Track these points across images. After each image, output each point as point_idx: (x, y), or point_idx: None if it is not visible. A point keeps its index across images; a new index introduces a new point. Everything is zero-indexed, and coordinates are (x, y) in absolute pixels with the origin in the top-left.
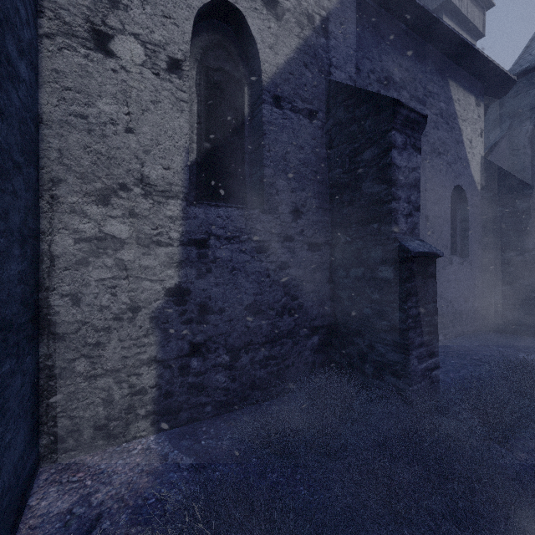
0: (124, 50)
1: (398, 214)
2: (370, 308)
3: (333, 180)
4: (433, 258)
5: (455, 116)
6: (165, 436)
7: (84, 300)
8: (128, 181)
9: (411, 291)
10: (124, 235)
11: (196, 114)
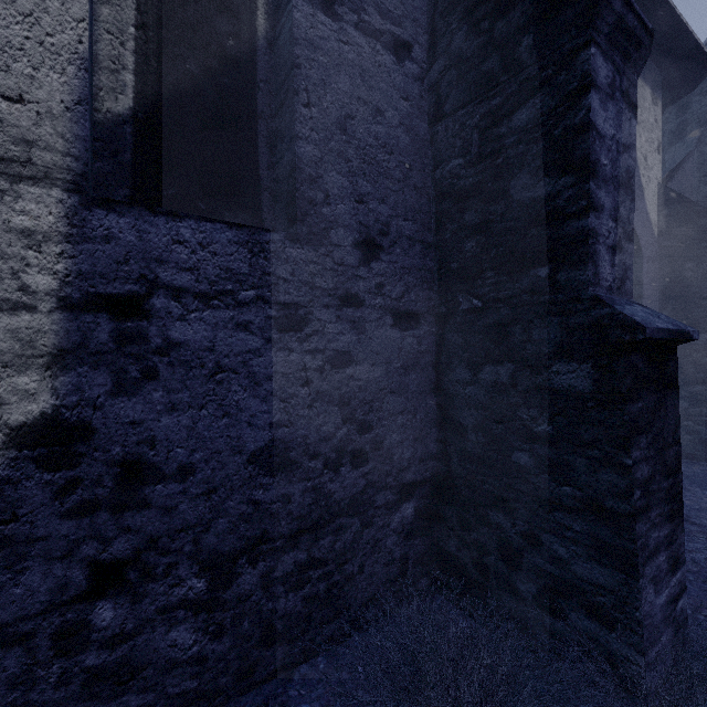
0: None
1: (598, 243)
2: (530, 454)
3: (443, 185)
4: (673, 344)
5: None
6: None
7: None
8: None
9: (638, 422)
10: None
11: (134, 3)
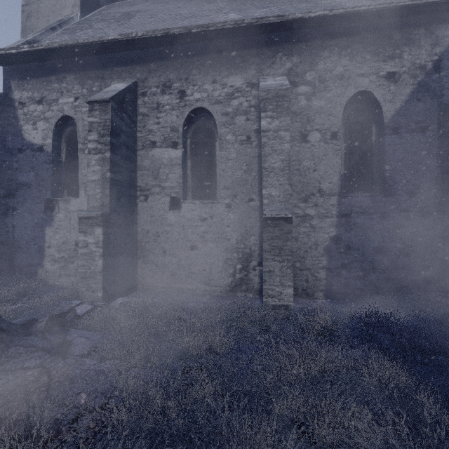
0: (312, 138)
1: None
2: None
3: (443, 169)
4: None
5: None
6: (330, 301)
7: (298, 240)
8: (314, 192)
9: None
10: (313, 214)
11: (343, 150)
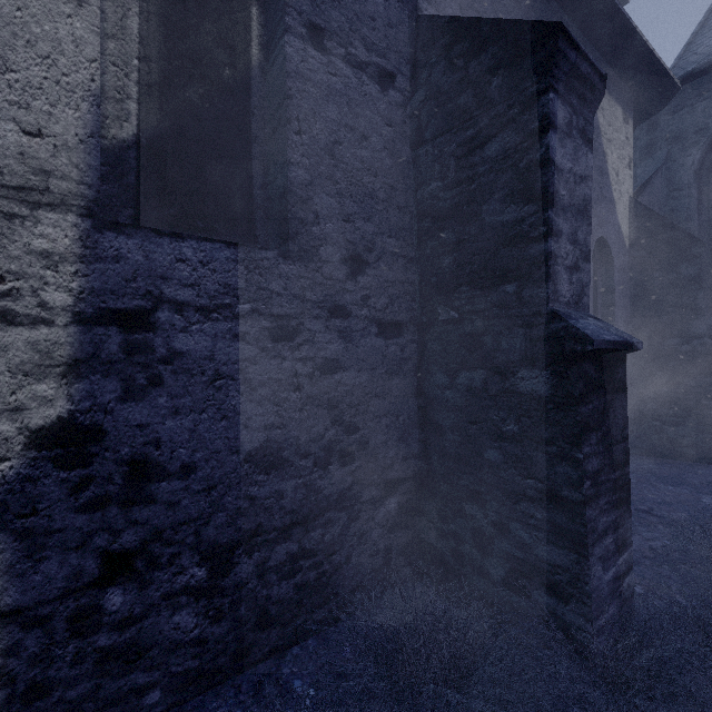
0: None
1: (557, 264)
2: (499, 451)
3: (424, 205)
4: (622, 353)
5: (598, 132)
6: None
7: None
8: None
9: (589, 421)
10: None
11: (138, 37)
